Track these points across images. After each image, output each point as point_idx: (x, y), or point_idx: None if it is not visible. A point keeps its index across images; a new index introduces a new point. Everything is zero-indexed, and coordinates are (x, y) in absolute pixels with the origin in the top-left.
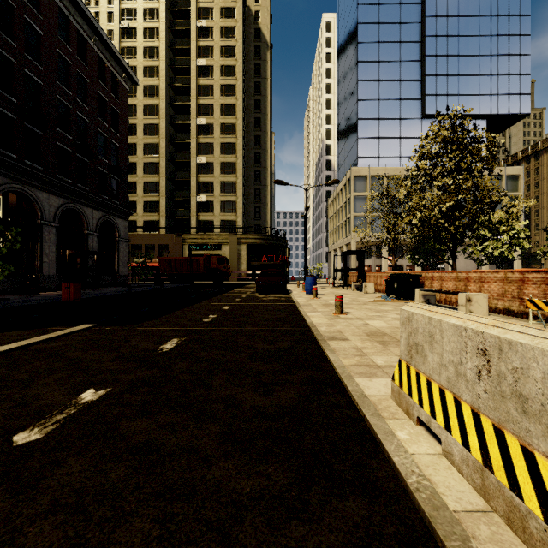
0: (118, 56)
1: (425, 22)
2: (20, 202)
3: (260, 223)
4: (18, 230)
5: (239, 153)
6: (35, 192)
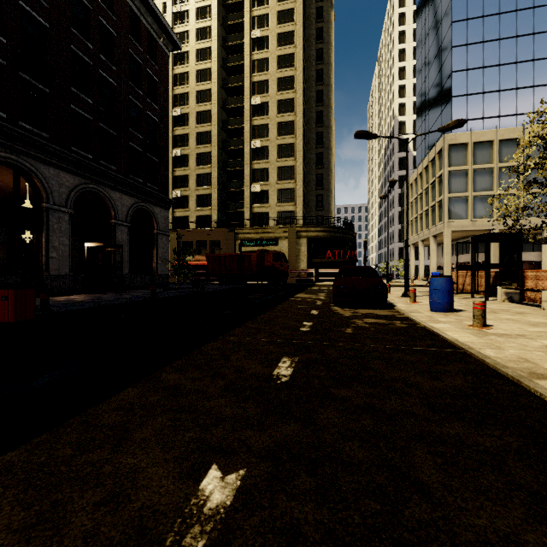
0: (154, 9)
1: None
2: (17, 179)
3: (323, 214)
4: None
5: (298, 132)
6: (37, 166)
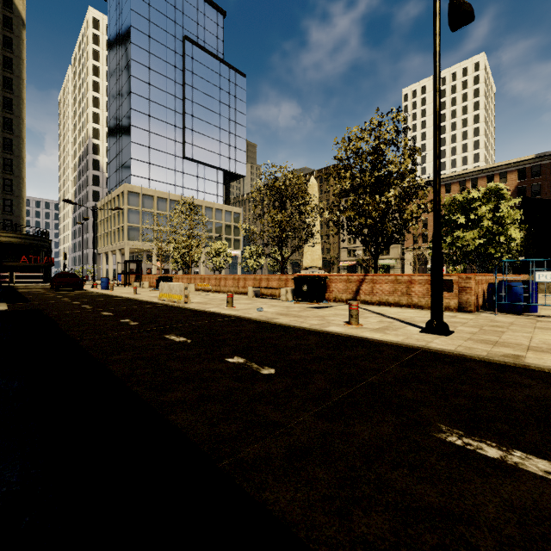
0: None
1: (185, 87)
2: None
3: (12, 219)
4: None
5: None
6: None
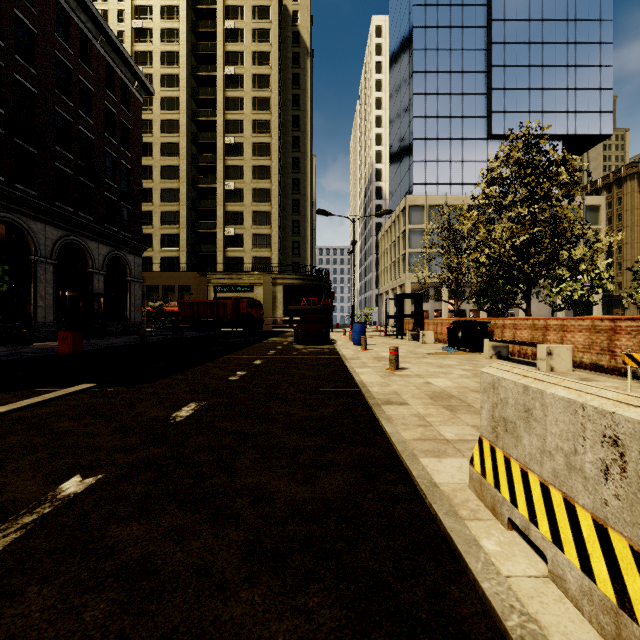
0: (129, 61)
1: (491, 27)
2: (10, 234)
3: (299, 261)
4: (5, 268)
5: (274, 178)
6: (28, 222)
